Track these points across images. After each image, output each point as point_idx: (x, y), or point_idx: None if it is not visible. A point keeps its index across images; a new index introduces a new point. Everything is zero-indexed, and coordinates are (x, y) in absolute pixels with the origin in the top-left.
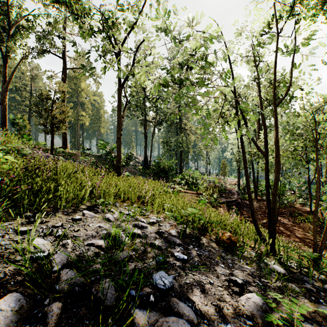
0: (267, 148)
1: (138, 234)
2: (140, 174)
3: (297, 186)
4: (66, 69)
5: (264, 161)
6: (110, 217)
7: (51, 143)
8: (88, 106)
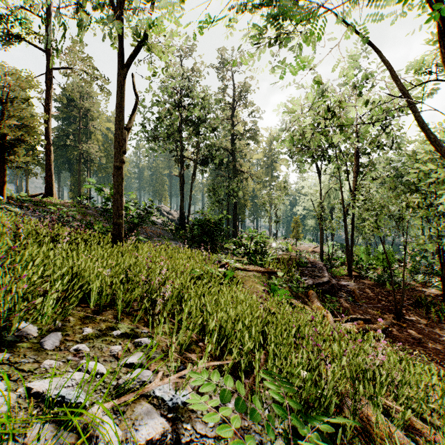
0: None
1: None
2: (171, 239)
3: (410, 255)
4: (52, 69)
5: None
6: None
7: (1, 182)
8: (98, 137)
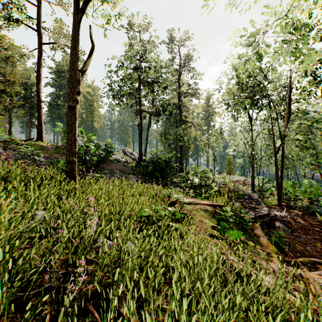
0: None
1: None
2: (131, 173)
3: None
4: (42, 44)
5: None
6: None
7: None
8: (80, 98)
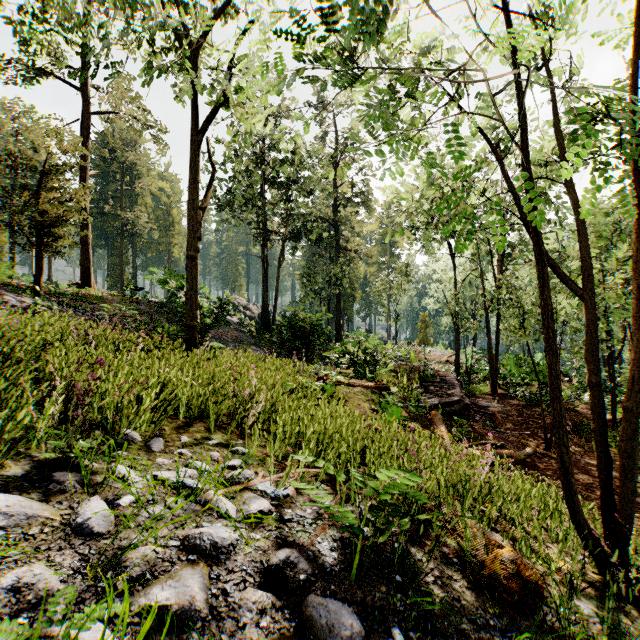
0: (592, 277)
1: (185, 611)
2: (251, 344)
3: (576, 366)
4: (89, 113)
5: (584, 313)
6: (94, 520)
7: (36, 271)
8: (146, 201)
